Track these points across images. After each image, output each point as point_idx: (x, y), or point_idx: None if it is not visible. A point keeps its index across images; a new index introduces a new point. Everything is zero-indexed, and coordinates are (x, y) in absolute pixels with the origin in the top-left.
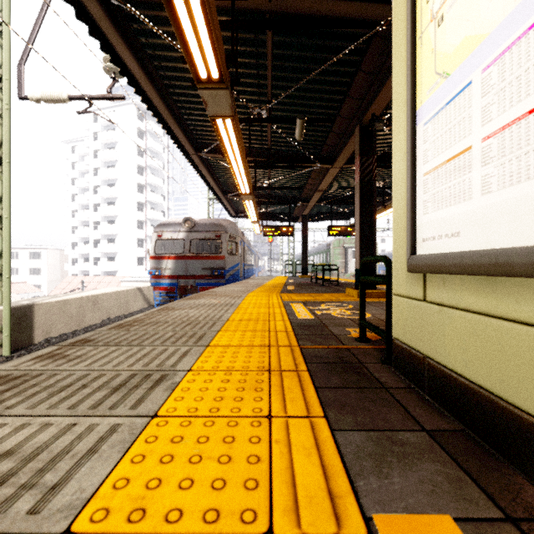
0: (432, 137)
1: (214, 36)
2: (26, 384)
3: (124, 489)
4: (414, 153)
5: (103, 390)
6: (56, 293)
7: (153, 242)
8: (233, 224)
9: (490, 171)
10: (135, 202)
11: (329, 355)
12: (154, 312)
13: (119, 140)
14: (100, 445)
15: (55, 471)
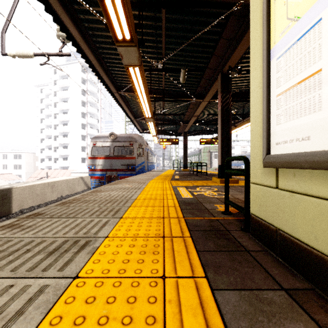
0: (284, 67)
1: (126, 8)
2: None
3: None
4: (269, 80)
5: (41, 254)
6: (30, 180)
7: (90, 148)
8: (140, 137)
9: None
10: (80, 123)
11: (204, 225)
12: (88, 193)
13: (70, 85)
14: (27, 307)
15: None
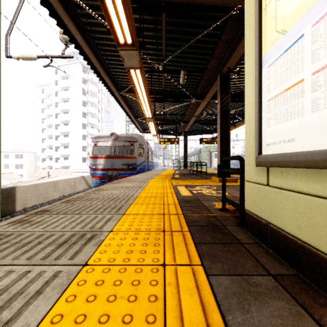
0: (274, 75)
1: (128, 14)
2: (0, 241)
3: (59, 323)
4: (260, 86)
5: (52, 246)
6: (32, 179)
7: (91, 148)
8: (141, 137)
9: (318, 95)
10: (81, 123)
11: (202, 220)
12: (91, 192)
13: (71, 85)
14: (45, 288)
15: (10, 308)
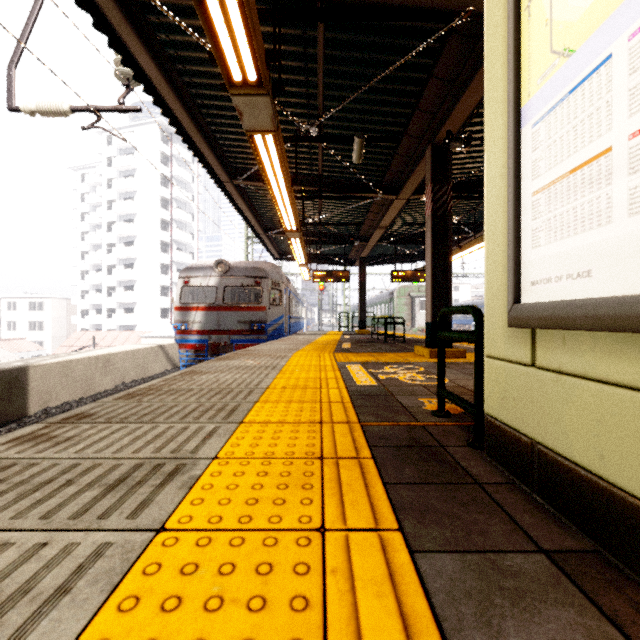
0: (546, 141)
1: (249, 23)
2: None
3: None
4: (518, 165)
5: (95, 489)
6: (61, 351)
7: (178, 289)
8: (276, 268)
9: None
10: (158, 241)
11: (399, 436)
12: (176, 377)
13: (139, 167)
14: (76, 580)
15: (1, 626)
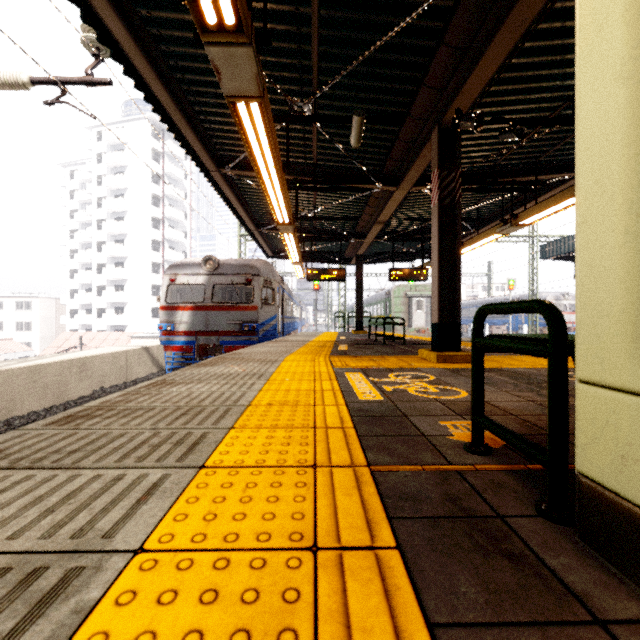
0: None
1: None
2: None
3: None
4: None
5: None
6: (49, 352)
7: (164, 288)
8: (268, 266)
9: None
10: (149, 240)
11: (430, 493)
12: (141, 389)
13: (130, 163)
14: None
15: None
